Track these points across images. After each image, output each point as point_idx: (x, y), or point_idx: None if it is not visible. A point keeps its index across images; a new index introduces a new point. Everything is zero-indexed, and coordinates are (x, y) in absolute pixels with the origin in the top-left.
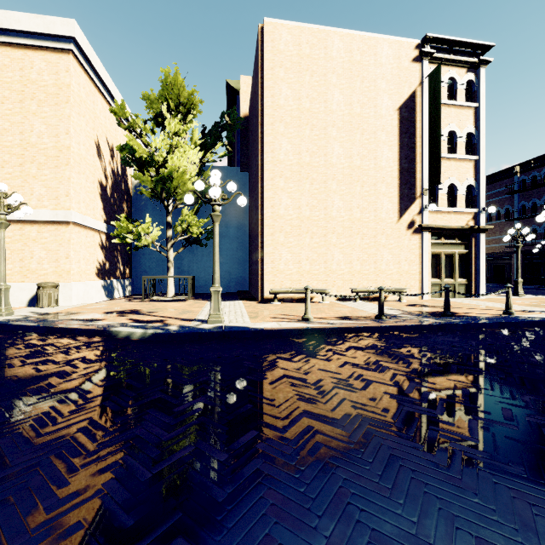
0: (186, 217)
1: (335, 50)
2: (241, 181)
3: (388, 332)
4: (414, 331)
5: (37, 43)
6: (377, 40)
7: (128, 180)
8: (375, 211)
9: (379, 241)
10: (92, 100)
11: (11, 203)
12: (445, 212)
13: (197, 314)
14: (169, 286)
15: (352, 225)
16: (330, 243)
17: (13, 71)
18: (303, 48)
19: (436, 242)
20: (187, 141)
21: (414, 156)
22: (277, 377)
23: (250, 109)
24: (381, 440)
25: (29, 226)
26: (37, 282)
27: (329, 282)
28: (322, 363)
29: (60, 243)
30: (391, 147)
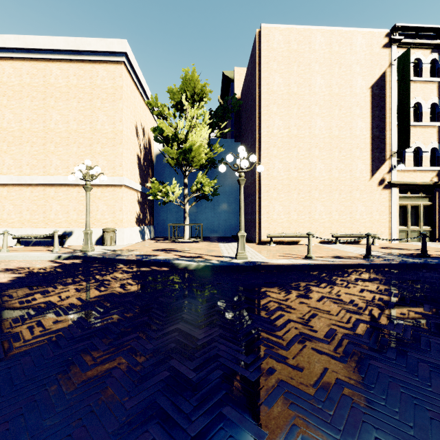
0: (201, 179)
1: (318, 44)
2: (234, 150)
3: (379, 268)
4: (401, 268)
5: (101, 58)
6: (352, 33)
7: (152, 152)
8: (350, 171)
9: (354, 195)
10: (133, 96)
11: (92, 173)
12: (411, 171)
13: (220, 252)
14: (185, 231)
15: (331, 183)
16: (314, 197)
17: (85, 79)
18: (292, 44)
19: (403, 195)
20: (203, 122)
21: (384, 125)
22: (318, 297)
23: (244, 93)
24: (427, 339)
25: (95, 189)
26: (101, 228)
27: (312, 228)
28: (344, 289)
29: (116, 200)
30: (364, 119)
